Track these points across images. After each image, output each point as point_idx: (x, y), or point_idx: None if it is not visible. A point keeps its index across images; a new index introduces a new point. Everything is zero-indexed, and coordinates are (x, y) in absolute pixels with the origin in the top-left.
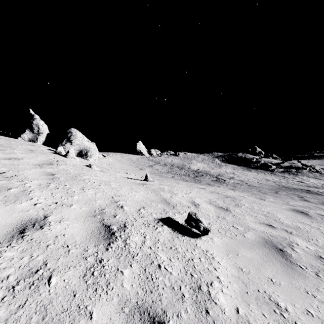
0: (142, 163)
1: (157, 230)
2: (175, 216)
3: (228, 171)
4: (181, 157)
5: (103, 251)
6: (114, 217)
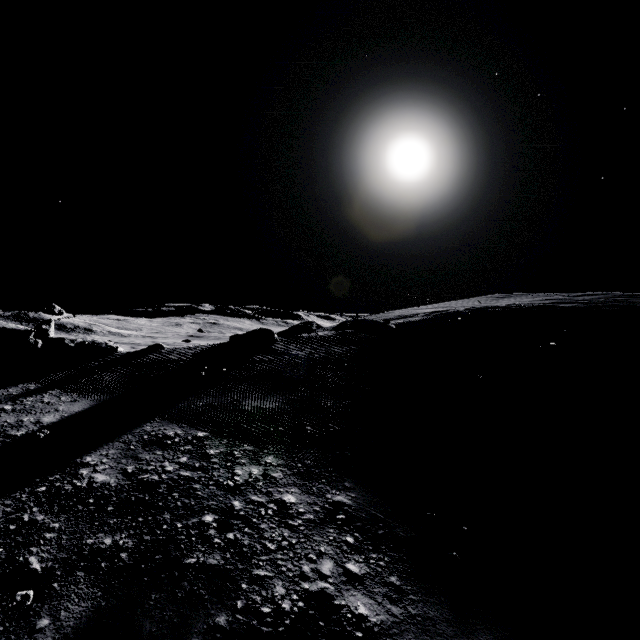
0: None
1: None
2: None
3: None
4: None
5: None
6: None
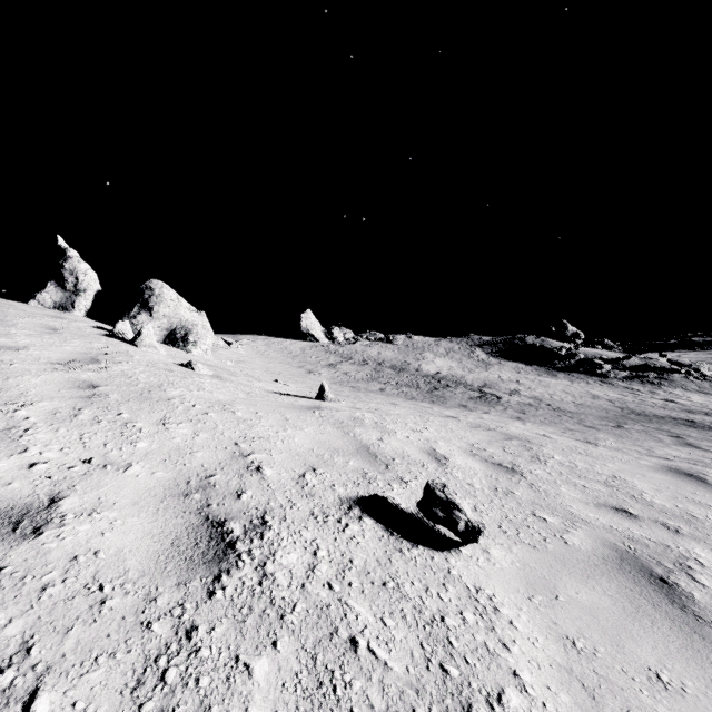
0: (312, 359)
1: (347, 532)
2: (392, 492)
3: (505, 378)
4: (400, 346)
5: (198, 601)
6: (236, 499)
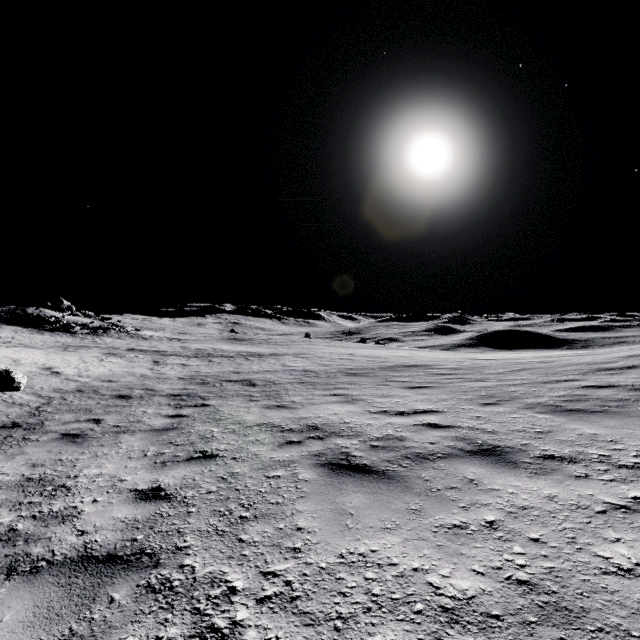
0: None
1: None
2: None
3: (5, 336)
4: None
5: None
6: None
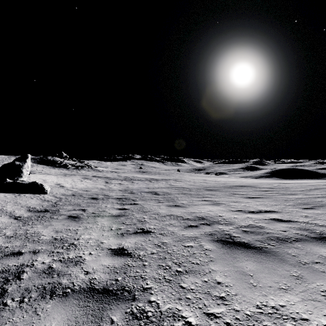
0: None
1: None
2: None
3: (39, 169)
4: None
5: None
6: None
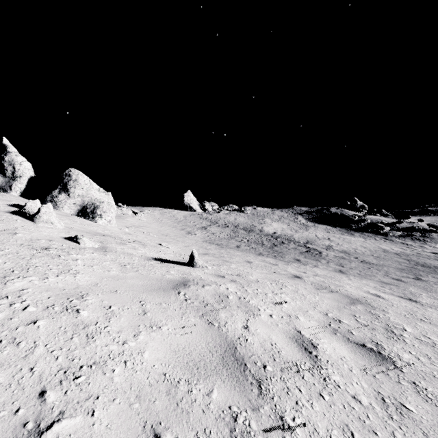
0: (190, 224)
1: None
2: None
3: (320, 236)
4: (248, 214)
5: None
6: None
